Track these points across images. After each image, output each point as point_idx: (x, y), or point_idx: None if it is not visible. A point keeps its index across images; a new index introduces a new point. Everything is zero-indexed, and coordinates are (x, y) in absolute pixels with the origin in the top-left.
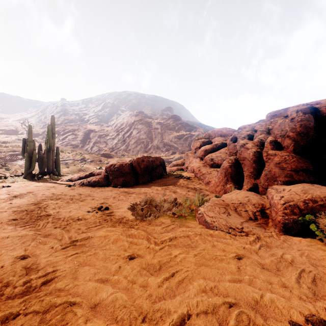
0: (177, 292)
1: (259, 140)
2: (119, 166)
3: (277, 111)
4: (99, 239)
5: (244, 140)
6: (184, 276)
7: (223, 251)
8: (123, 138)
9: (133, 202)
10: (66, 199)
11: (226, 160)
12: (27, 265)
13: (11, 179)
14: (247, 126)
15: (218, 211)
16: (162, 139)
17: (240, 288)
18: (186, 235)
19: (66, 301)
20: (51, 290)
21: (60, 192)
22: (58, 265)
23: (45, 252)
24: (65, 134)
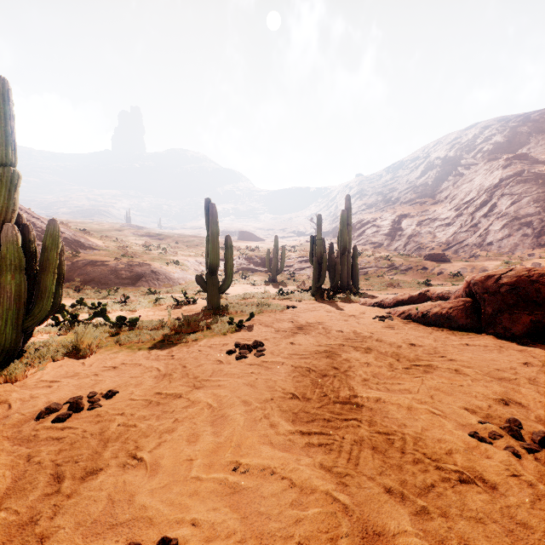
0: None
1: None
2: (515, 280)
3: None
4: None
5: None
6: None
7: None
8: (470, 221)
9: None
10: (385, 354)
11: None
12: None
13: (298, 295)
14: None
15: None
16: None
17: None
18: None
19: None
20: None
21: (367, 330)
22: None
23: None
24: (362, 228)
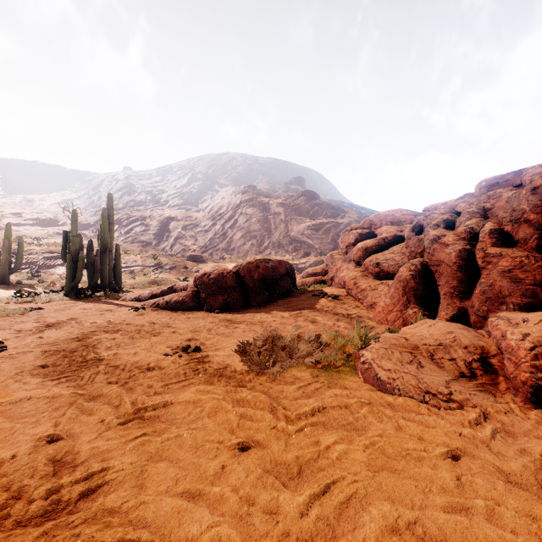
0: (338, 528)
1: (467, 230)
2: (217, 276)
3: (501, 177)
4: (185, 408)
5: (438, 229)
6: (350, 494)
7: (420, 440)
8: (222, 231)
9: (242, 339)
10: (130, 331)
11: (406, 266)
12: (56, 454)
13: (46, 296)
14: (441, 205)
15: (399, 359)
16: (286, 232)
17: (470, 528)
18: (343, 403)
19: (122, 540)
20: (96, 511)
21: (121, 319)
22: (111, 456)
23: (90, 430)
24: (131, 225)
